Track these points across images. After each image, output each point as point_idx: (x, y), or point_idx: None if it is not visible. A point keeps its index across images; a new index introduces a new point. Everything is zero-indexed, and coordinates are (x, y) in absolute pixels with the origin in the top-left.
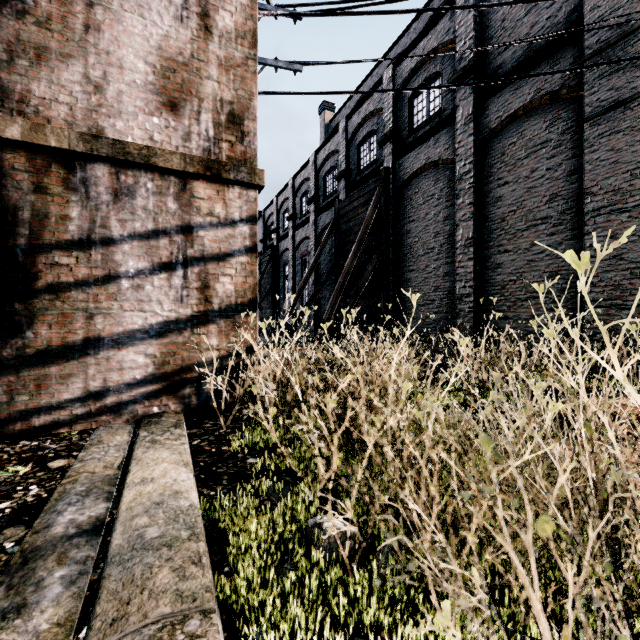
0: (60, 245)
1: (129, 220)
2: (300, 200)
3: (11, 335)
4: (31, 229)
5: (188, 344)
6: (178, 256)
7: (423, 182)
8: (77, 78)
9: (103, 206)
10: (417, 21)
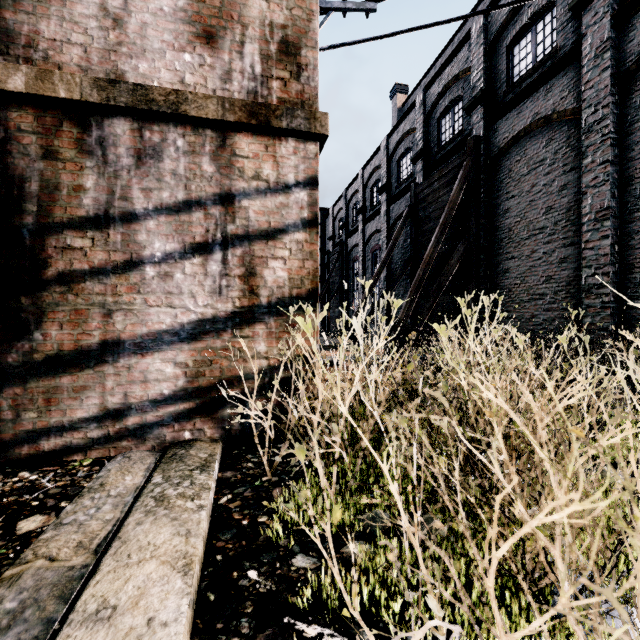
0: (73, 223)
1: (155, 189)
2: (370, 191)
3: (17, 337)
4: (39, 204)
5: (222, 351)
6: (215, 234)
7: (528, 146)
8: (93, 11)
9: (123, 172)
10: None
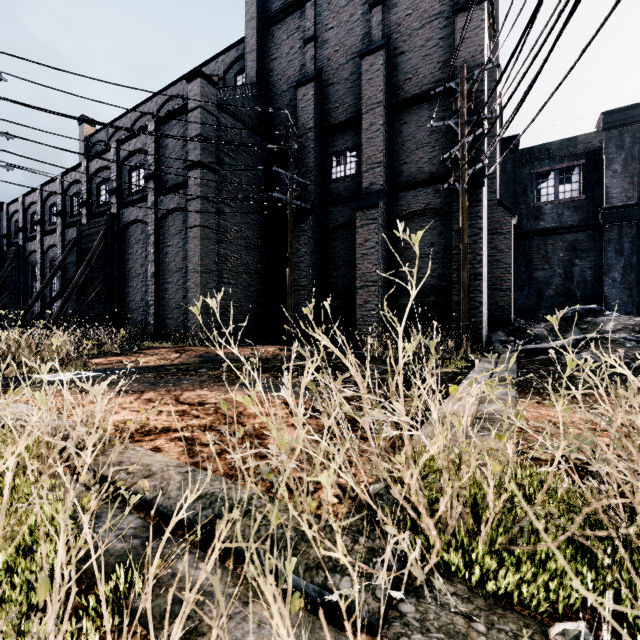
0: None
1: None
2: (49, 209)
3: None
4: None
5: None
6: None
7: (135, 230)
8: None
9: None
10: (158, 97)
